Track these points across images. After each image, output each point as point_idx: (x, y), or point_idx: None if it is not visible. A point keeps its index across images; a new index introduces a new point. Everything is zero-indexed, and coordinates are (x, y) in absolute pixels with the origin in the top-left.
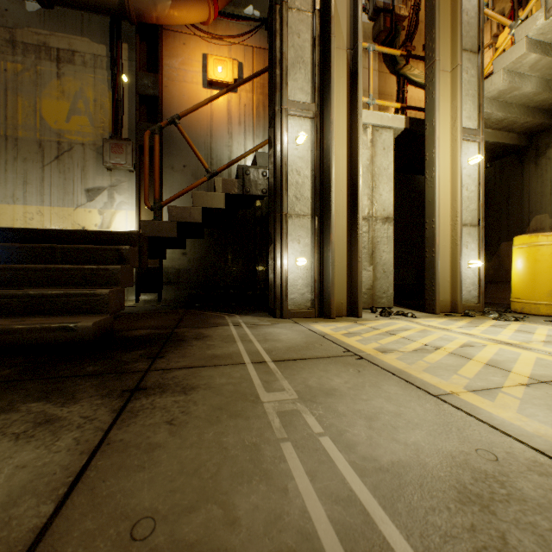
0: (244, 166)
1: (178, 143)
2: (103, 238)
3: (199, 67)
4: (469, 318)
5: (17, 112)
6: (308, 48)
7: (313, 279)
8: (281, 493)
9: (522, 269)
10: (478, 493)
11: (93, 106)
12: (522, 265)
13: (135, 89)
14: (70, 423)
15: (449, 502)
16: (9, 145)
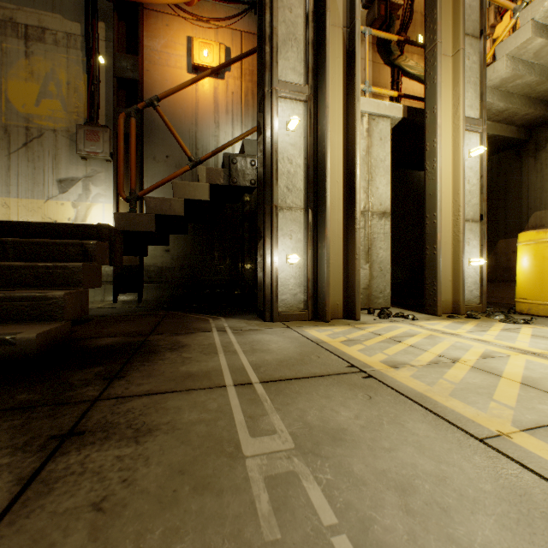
0: (231, 155)
1: (161, 132)
2: (68, 231)
3: (183, 51)
4: (475, 320)
5: None
6: (301, 25)
7: (306, 278)
8: None
9: (528, 267)
10: None
11: (66, 89)
12: (528, 263)
13: (113, 71)
14: None
15: None
16: None
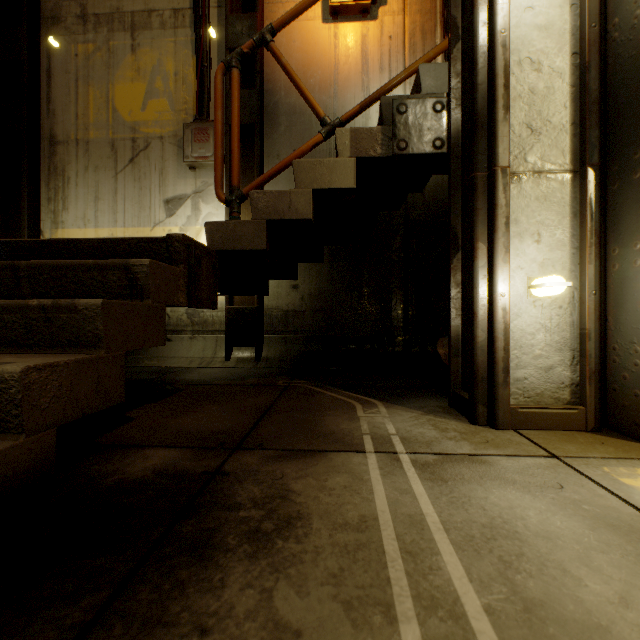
0: (394, 99)
1: (286, 117)
2: (124, 250)
3: None
4: None
5: (88, 107)
6: None
7: (577, 330)
8: None
9: None
10: None
11: (173, 82)
12: None
13: (225, 42)
14: None
15: None
16: (80, 151)
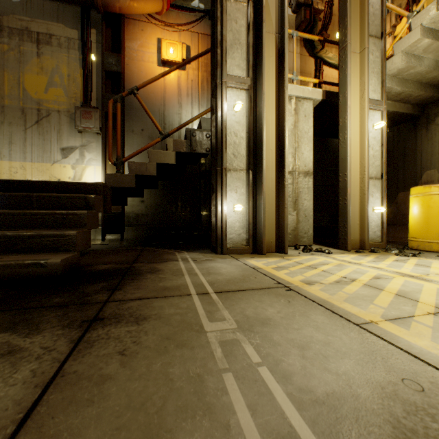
0: (191, 129)
1: (138, 111)
2: (73, 188)
3: (155, 49)
4: (375, 254)
5: (4, 84)
6: (243, 32)
7: (248, 222)
8: (224, 430)
9: (417, 214)
10: (412, 428)
11: (67, 80)
12: (417, 210)
13: (102, 66)
14: (30, 354)
15: (387, 438)
16: None
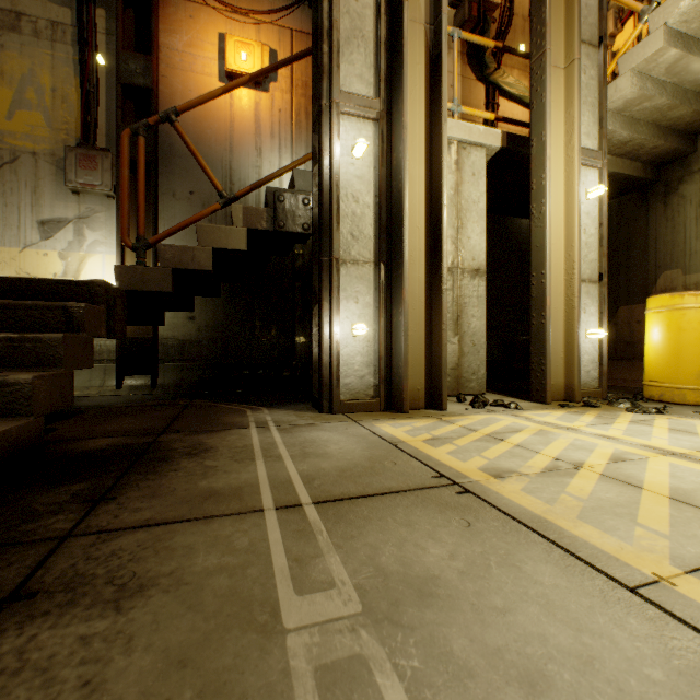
0: (276, 190)
1: (183, 159)
2: (46, 290)
3: (214, 52)
4: (594, 410)
5: None
6: (370, 18)
7: (377, 354)
8: None
9: (660, 341)
10: None
11: (51, 98)
12: (660, 335)
13: (116, 75)
14: None
15: None
16: None
